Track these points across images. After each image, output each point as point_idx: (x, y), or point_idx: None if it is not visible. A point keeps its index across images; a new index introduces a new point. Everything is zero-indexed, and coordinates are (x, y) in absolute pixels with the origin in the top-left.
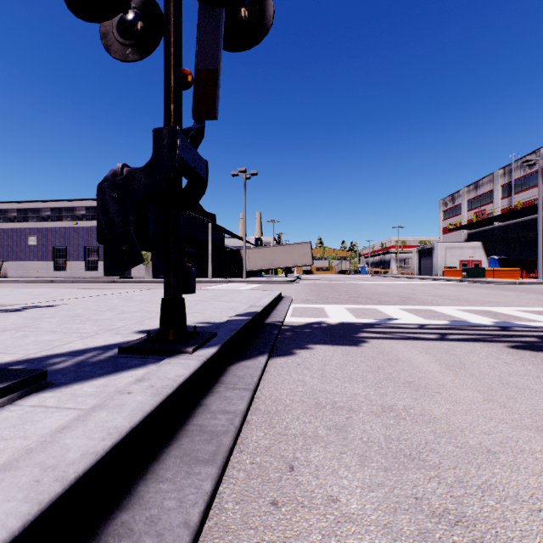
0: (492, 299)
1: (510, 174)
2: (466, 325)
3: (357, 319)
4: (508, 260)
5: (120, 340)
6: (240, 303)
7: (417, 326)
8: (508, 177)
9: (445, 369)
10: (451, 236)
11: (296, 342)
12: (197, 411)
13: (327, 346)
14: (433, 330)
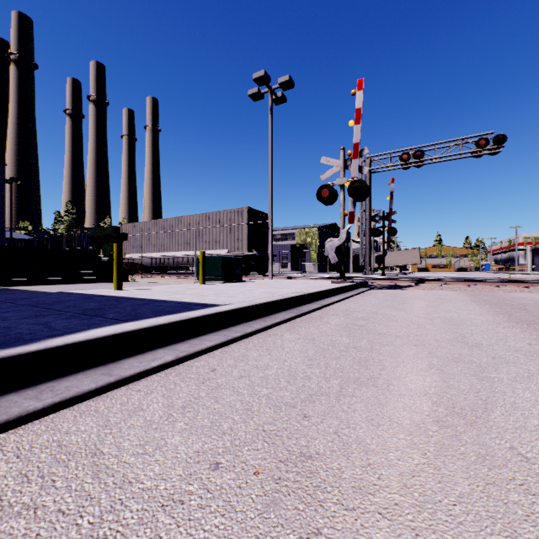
0: None
1: None
2: None
3: None
4: None
5: None
6: None
7: None
8: None
9: None
10: None
11: None
12: None
13: None
14: None
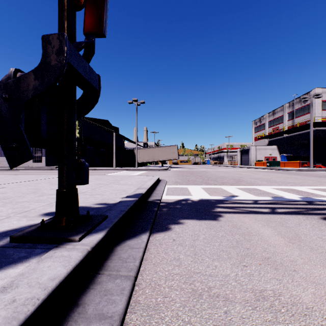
0: (290, 180)
1: (293, 106)
2: (284, 200)
3: (211, 196)
4: (292, 156)
5: (22, 224)
6: (131, 185)
7: (252, 201)
8: (292, 108)
9: (289, 242)
10: (259, 142)
11: (171, 217)
12: (71, 318)
13: (194, 221)
14: (264, 205)
